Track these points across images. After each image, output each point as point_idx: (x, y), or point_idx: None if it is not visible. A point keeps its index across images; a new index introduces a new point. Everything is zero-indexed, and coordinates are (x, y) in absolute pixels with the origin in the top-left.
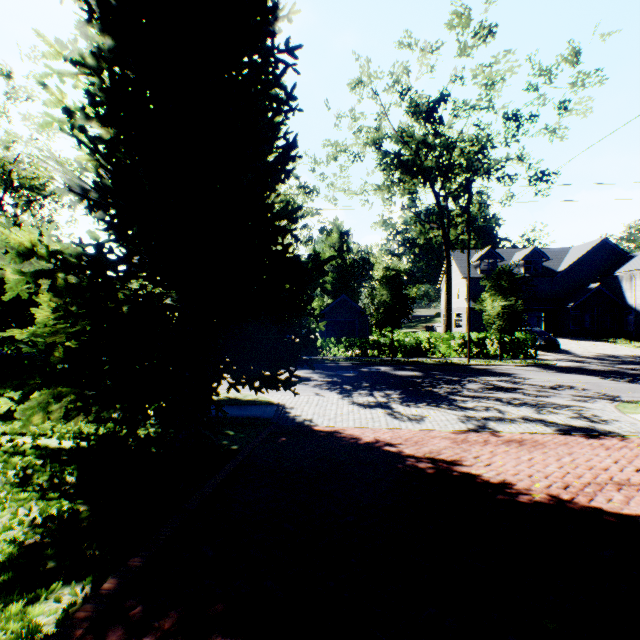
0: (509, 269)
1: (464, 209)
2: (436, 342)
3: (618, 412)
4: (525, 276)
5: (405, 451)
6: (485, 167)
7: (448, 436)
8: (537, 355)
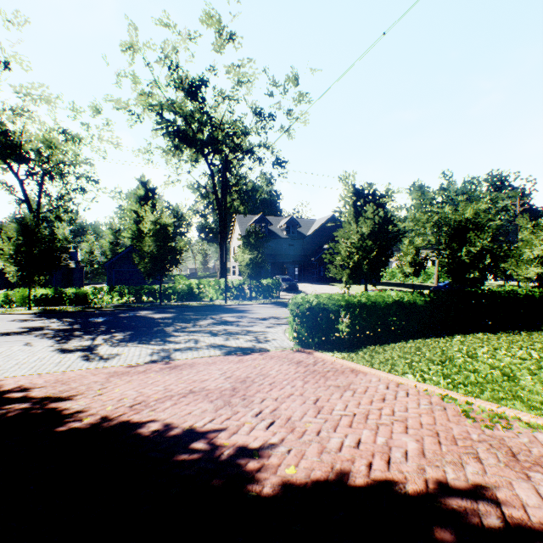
0: (258, 230)
1: (222, 178)
2: (205, 288)
3: (282, 333)
4: (286, 238)
5: (31, 394)
6: (246, 149)
7: (117, 370)
8: (282, 295)
